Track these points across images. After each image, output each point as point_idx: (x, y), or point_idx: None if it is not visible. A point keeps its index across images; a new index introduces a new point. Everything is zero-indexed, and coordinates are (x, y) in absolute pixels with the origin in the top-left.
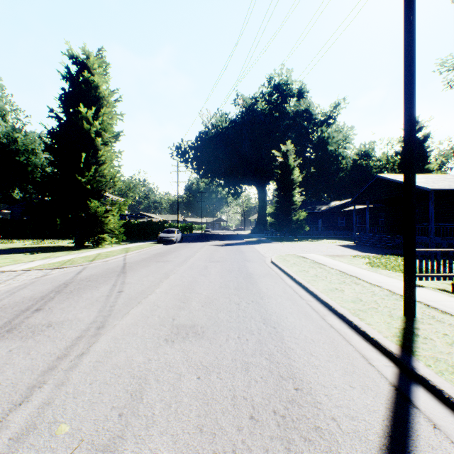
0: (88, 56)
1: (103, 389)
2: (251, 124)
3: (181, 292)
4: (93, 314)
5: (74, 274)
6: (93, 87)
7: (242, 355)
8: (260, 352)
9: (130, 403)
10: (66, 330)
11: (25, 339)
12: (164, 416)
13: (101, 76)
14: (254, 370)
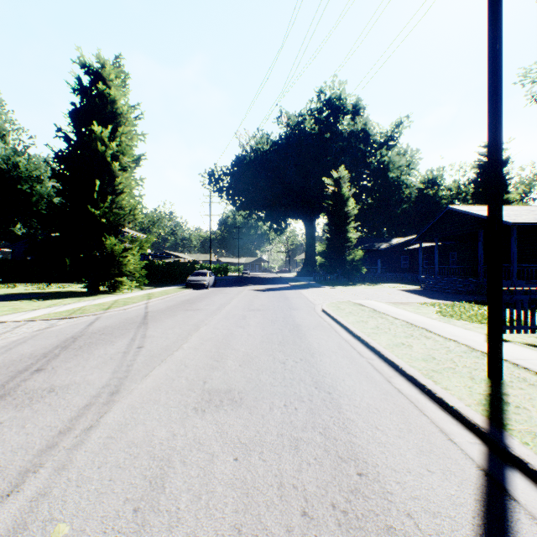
0: (103, 65)
1: (115, 475)
2: (297, 146)
3: (215, 348)
4: (106, 376)
5: (84, 325)
6: (110, 102)
7: (290, 428)
8: (313, 424)
9: (149, 494)
10: (71, 396)
11: (21, 408)
12: (192, 511)
13: (119, 89)
14: (305, 449)
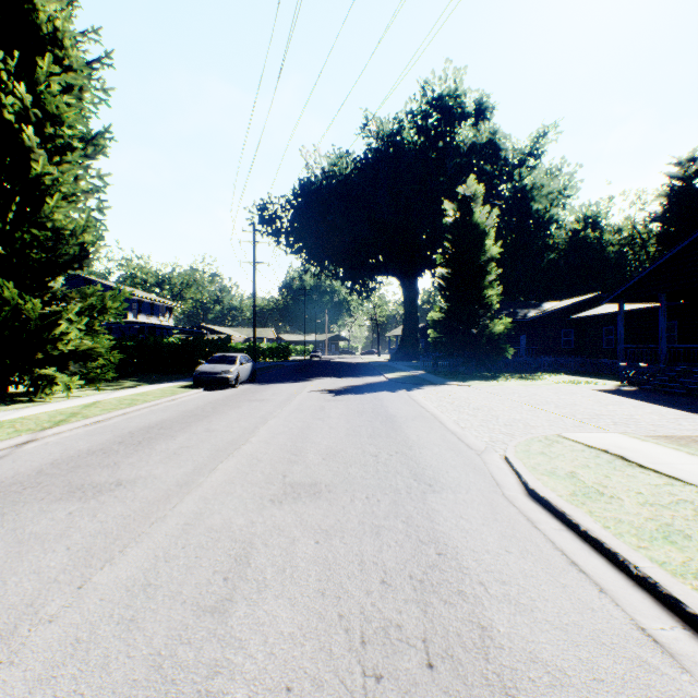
0: None
1: None
2: None
3: None
4: None
5: None
6: (20, 5)
7: None
8: None
9: None
10: None
11: None
12: None
13: None
14: None
